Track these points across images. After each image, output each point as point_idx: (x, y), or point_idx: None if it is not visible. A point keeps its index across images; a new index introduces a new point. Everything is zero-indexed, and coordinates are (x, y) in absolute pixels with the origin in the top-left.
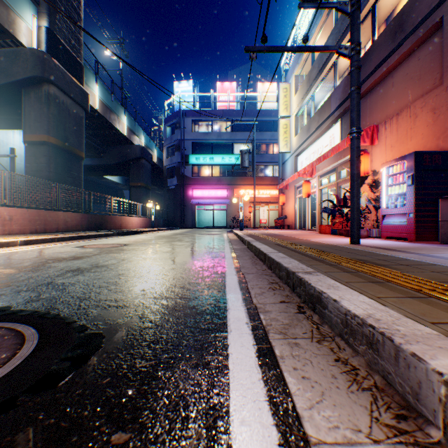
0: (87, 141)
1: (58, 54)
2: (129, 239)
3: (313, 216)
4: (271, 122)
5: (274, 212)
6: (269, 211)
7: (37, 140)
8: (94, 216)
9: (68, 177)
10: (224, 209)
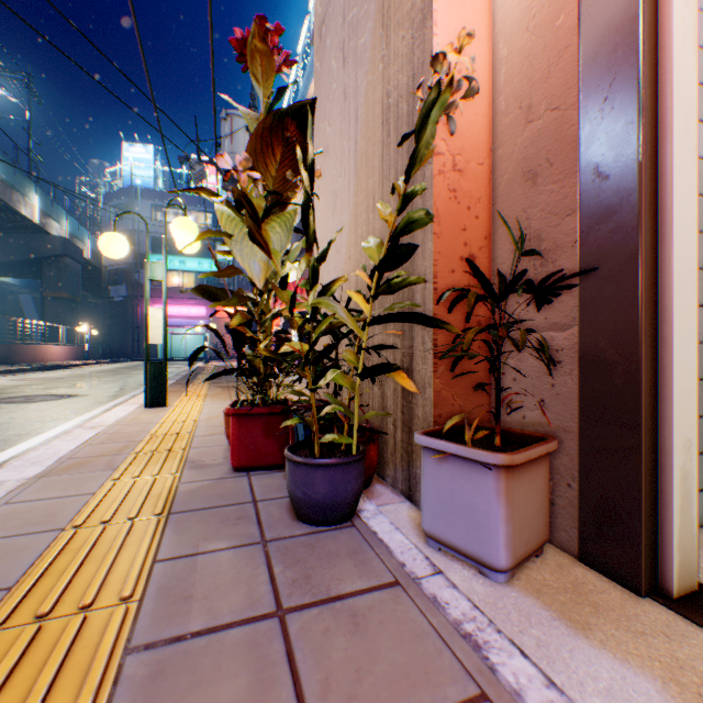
0: None
1: None
2: (63, 374)
3: None
4: None
5: None
6: None
7: None
8: None
9: None
10: (202, 333)
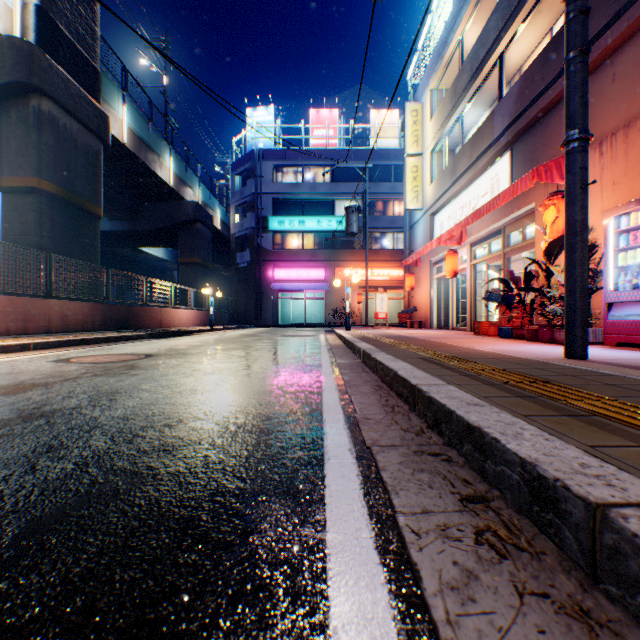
0: (112, 193)
1: (56, 49)
2: (163, 345)
3: (459, 308)
4: (390, 167)
5: (394, 302)
6: (388, 300)
7: (21, 185)
8: (115, 308)
9: (74, 246)
10: (320, 298)
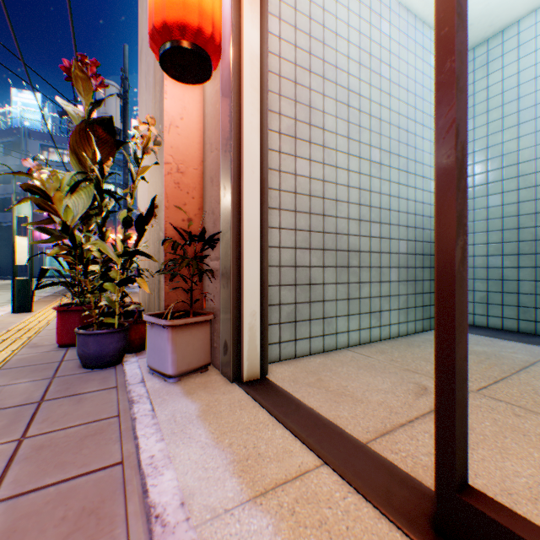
0: None
1: None
2: None
3: None
4: None
5: None
6: None
7: None
8: None
9: None
10: None
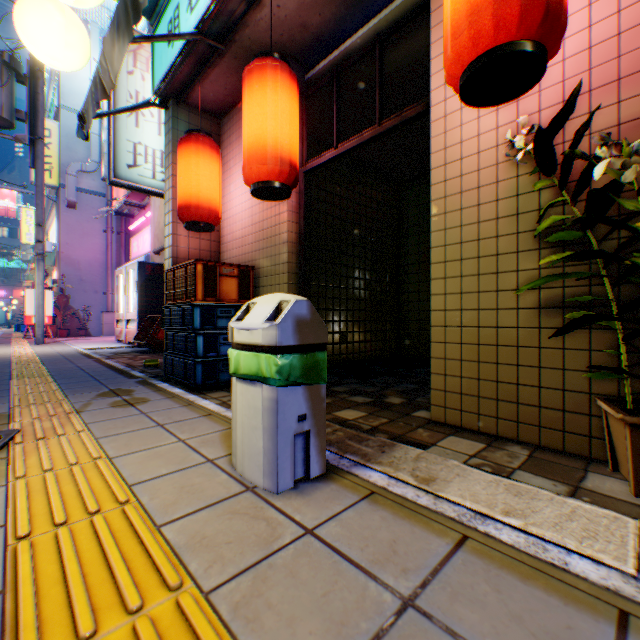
0: None
1: None
2: None
3: None
4: None
5: None
6: None
7: None
8: None
9: None
10: (3, 308)
